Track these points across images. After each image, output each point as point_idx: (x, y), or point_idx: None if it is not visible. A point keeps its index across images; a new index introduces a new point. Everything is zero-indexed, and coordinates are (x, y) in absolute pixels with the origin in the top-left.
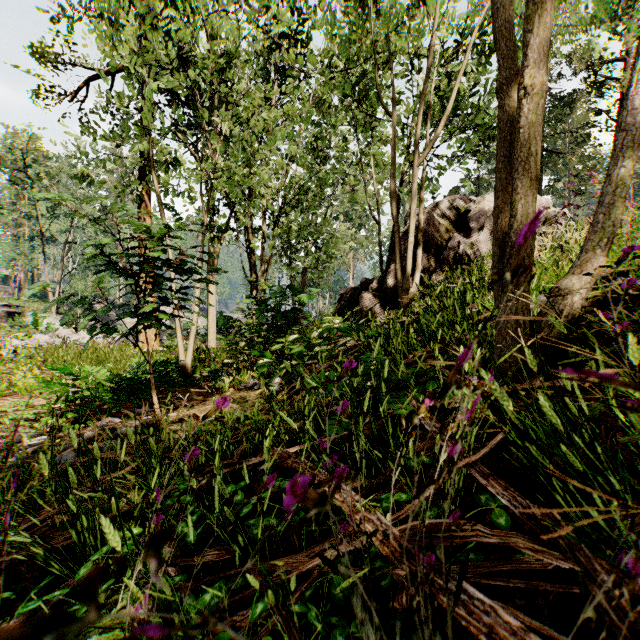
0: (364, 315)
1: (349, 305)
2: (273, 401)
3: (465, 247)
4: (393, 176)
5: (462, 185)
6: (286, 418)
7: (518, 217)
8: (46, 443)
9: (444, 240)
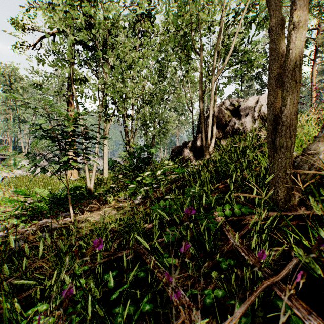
0: (185, 160)
1: (176, 155)
2: (136, 209)
3: (238, 125)
4: (200, 87)
5: (234, 93)
6: (140, 240)
7: (287, 106)
8: (0, 241)
9: (227, 121)
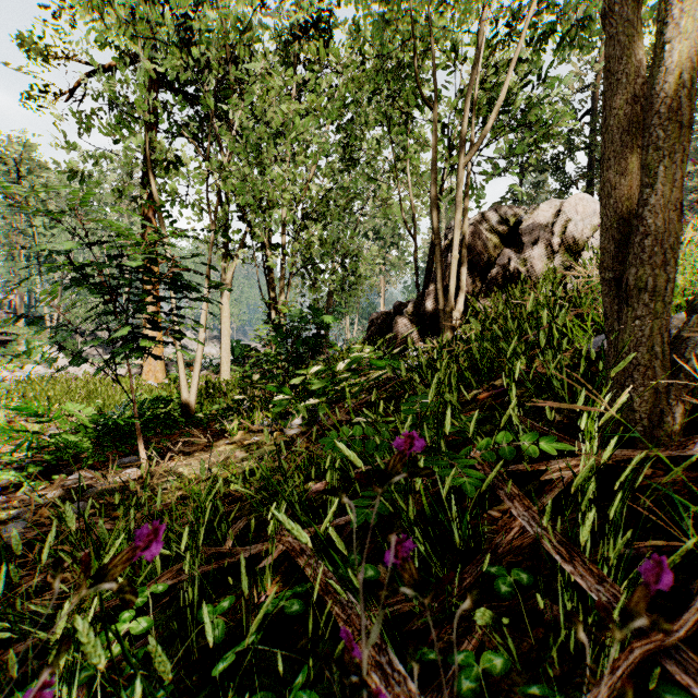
0: (398, 343)
1: (380, 332)
2: (289, 449)
3: (516, 264)
4: (433, 180)
5: (504, 200)
6: (286, 523)
7: (657, 186)
8: None
9: (491, 256)
